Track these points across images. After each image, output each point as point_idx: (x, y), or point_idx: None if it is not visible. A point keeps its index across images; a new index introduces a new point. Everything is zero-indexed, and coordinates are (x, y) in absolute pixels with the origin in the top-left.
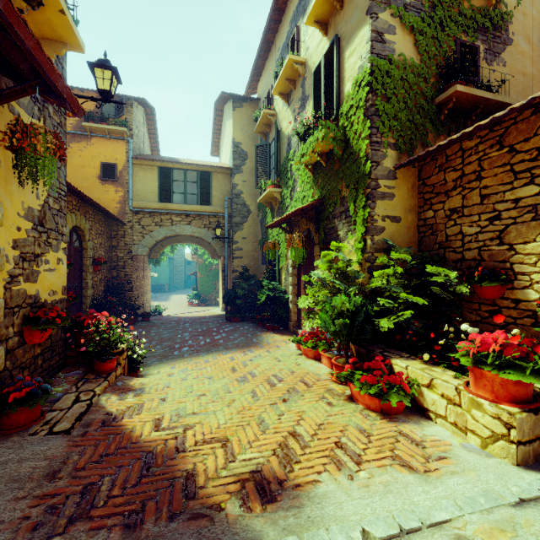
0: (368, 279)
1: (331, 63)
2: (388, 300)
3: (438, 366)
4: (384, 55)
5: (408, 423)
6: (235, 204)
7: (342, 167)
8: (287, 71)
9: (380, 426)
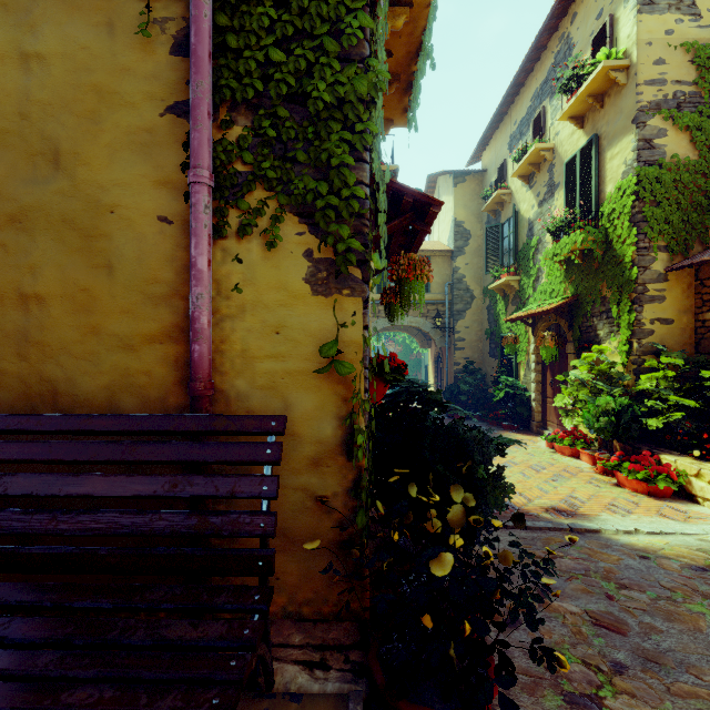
0: (634, 381)
1: (588, 161)
2: (656, 402)
3: (709, 462)
4: (653, 160)
5: (675, 502)
6: (457, 290)
7: (602, 268)
8: (531, 157)
9: (648, 501)
